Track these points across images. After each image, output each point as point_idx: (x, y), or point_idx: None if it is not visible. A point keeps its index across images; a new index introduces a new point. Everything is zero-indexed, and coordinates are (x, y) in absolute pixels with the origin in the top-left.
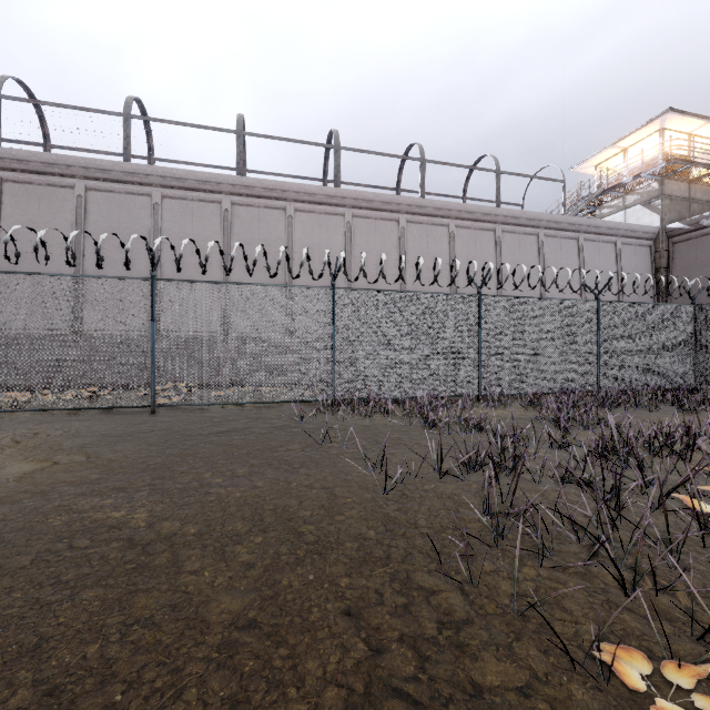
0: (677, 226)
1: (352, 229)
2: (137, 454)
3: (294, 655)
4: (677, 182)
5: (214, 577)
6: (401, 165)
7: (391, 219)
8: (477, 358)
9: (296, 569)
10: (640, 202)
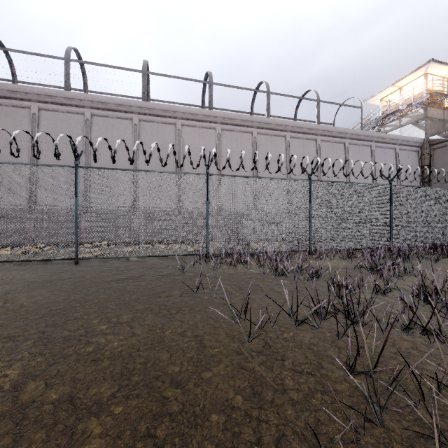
0: (436, 138)
1: (221, 138)
2: (46, 299)
3: None
4: (435, 109)
5: None
6: (253, 97)
7: (247, 131)
8: (308, 225)
9: None
10: (411, 122)
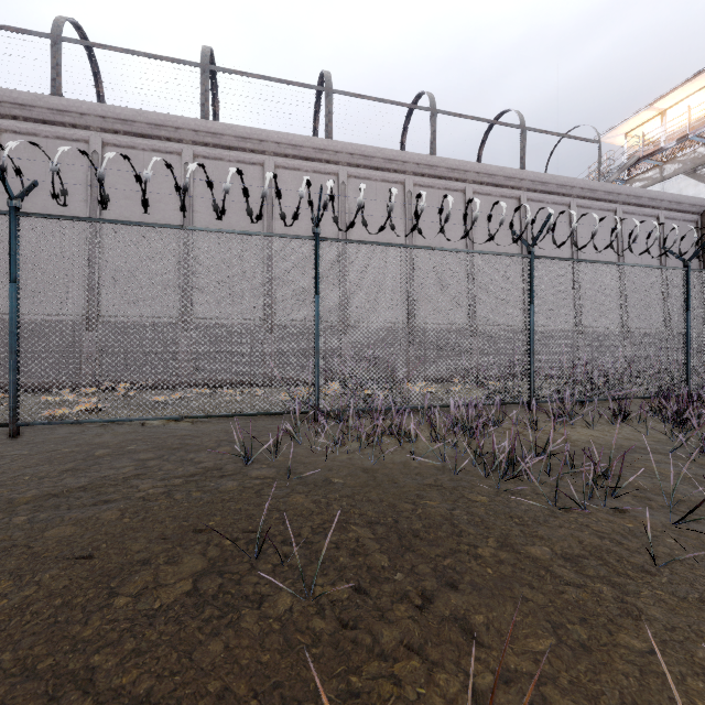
0: None
1: (347, 191)
2: None
3: None
4: None
5: None
6: (405, 124)
7: (394, 181)
8: (527, 348)
9: None
10: (683, 171)
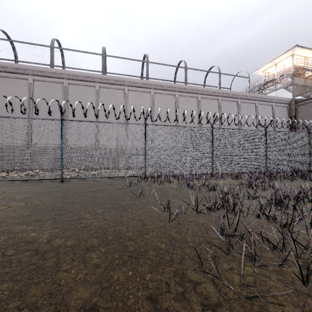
0: (299, 98)
1: (154, 98)
2: (50, 202)
3: None
4: (299, 78)
5: (77, 274)
6: (176, 70)
7: (171, 94)
8: (211, 157)
9: (122, 268)
10: (283, 87)
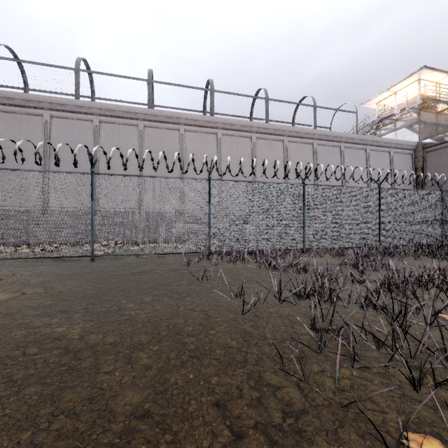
0: (429, 141)
1: (221, 142)
2: (78, 287)
3: (176, 440)
4: (428, 113)
5: (122, 376)
6: (252, 102)
7: (246, 136)
8: (302, 225)
9: (181, 370)
10: (405, 126)
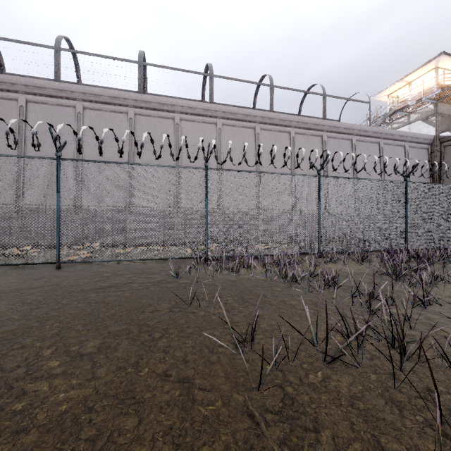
0: (447, 135)
1: (221, 133)
2: None
3: None
4: (446, 104)
5: None
6: (256, 92)
7: (249, 127)
8: (317, 224)
9: None
10: (420, 119)
